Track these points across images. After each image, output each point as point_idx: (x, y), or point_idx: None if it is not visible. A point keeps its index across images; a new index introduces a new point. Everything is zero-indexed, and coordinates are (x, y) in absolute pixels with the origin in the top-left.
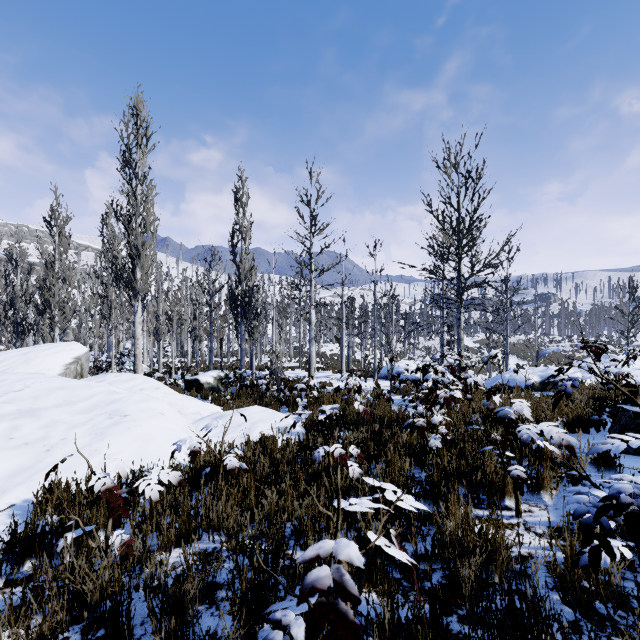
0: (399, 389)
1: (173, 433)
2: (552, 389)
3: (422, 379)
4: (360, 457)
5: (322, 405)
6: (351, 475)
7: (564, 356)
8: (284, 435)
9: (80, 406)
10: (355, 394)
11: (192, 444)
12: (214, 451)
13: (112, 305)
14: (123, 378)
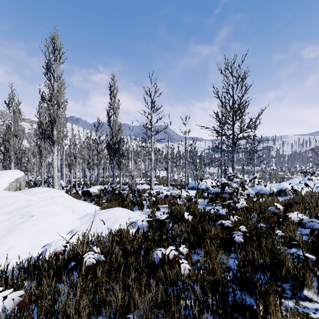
0: (206, 198)
1: (62, 227)
2: (283, 195)
3: (222, 192)
4: (188, 255)
5: (158, 205)
6: (182, 271)
7: (280, 177)
8: (134, 227)
9: (5, 209)
10: (177, 199)
11: (57, 247)
12: (77, 249)
13: (42, 149)
14: (42, 190)
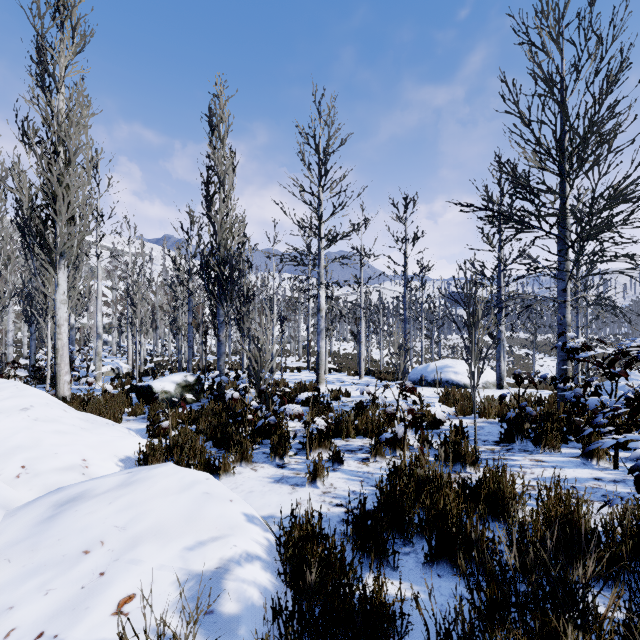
0: None
1: None
2: None
3: None
4: None
5: (335, 439)
6: None
7: None
8: (191, 639)
9: None
10: (406, 430)
11: None
12: None
13: (47, 282)
14: None
